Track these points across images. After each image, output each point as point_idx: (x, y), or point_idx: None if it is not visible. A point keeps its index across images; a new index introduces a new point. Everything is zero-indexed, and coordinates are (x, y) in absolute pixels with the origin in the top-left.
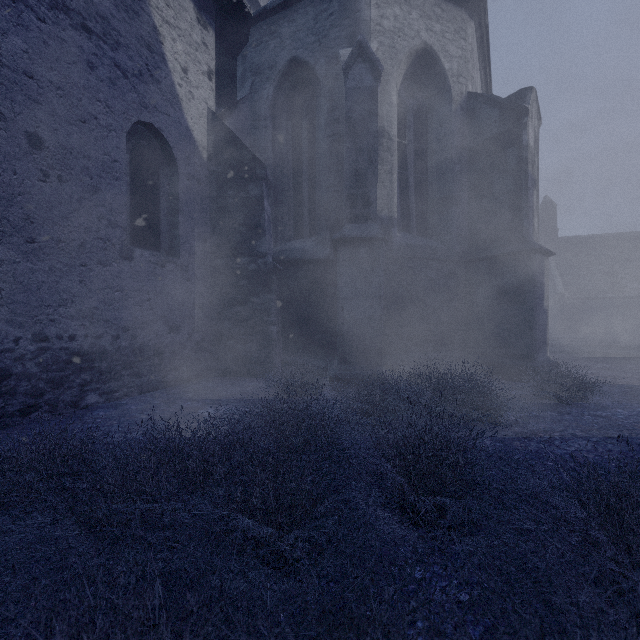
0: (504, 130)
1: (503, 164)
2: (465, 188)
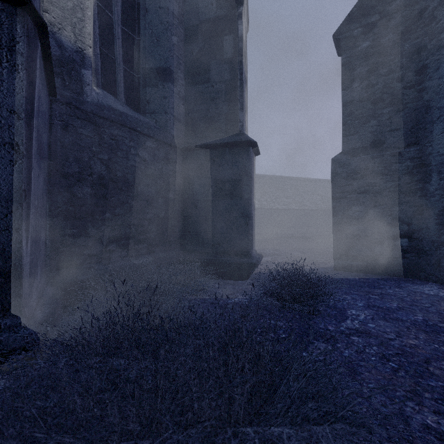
0: (221, 15)
1: (220, 50)
2: (182, 68)
